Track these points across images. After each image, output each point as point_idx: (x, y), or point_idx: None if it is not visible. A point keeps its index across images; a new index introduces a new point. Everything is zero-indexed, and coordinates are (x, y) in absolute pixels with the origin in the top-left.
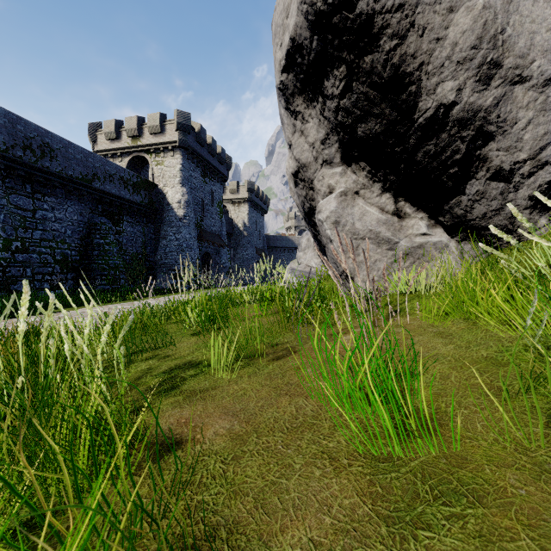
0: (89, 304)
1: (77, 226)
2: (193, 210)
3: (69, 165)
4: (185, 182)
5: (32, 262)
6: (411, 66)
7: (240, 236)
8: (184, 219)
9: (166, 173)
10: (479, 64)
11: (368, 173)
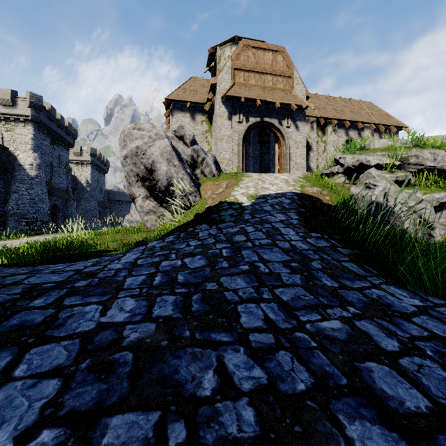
0: None
1: None
2: (44, 171)
3: None
4: (37, 148)
5: None
6: (155, 176)
7: (83, 191)
8: (36, 179)
9: (17, 139)
10: (167, 180)
11: (149, 194)
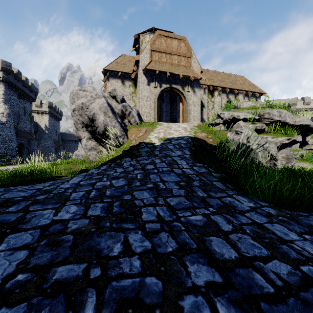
0: None
1: None
2: (12, 118)
3: None
4: (7, 101)
5: None
6: (95, 124)
7: (43, 133)
8: (6, 124)
9: None
10: (104, 126)
11: (91, 136)
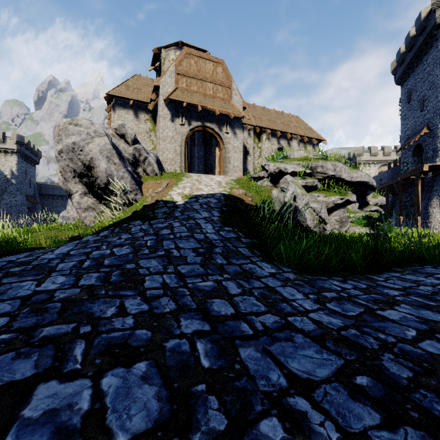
0: None
1: None
2: None
3: None
4: None
5: None
6: (94, 173)
7: (7, 183)
8: None
9: None
10: (107, 177)
11: (88, 190)
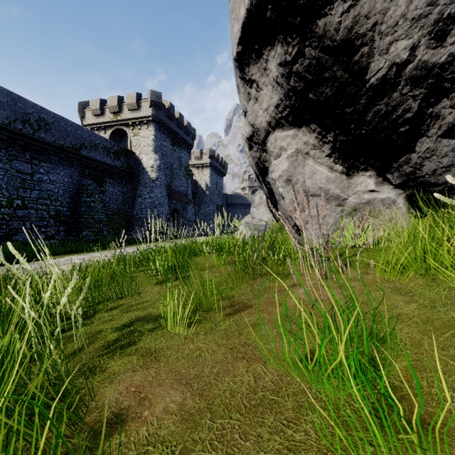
0: (76, 252)
1: (68, 187)
2: (164, 173)
3: (61, 136)
4: (157, 150)
5: (30, 216)
6: (364, 27)
7: (203, 195)
8: (156, 181)
9: (142, 142)
10: (436, 20)
11: (318, 134)
